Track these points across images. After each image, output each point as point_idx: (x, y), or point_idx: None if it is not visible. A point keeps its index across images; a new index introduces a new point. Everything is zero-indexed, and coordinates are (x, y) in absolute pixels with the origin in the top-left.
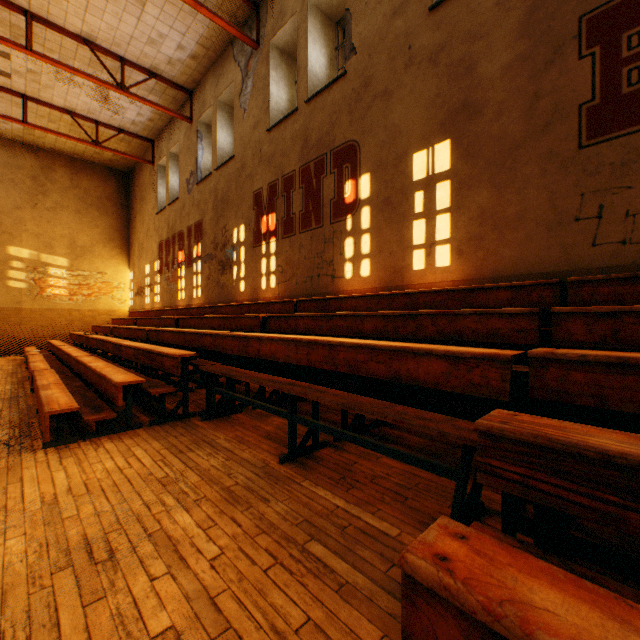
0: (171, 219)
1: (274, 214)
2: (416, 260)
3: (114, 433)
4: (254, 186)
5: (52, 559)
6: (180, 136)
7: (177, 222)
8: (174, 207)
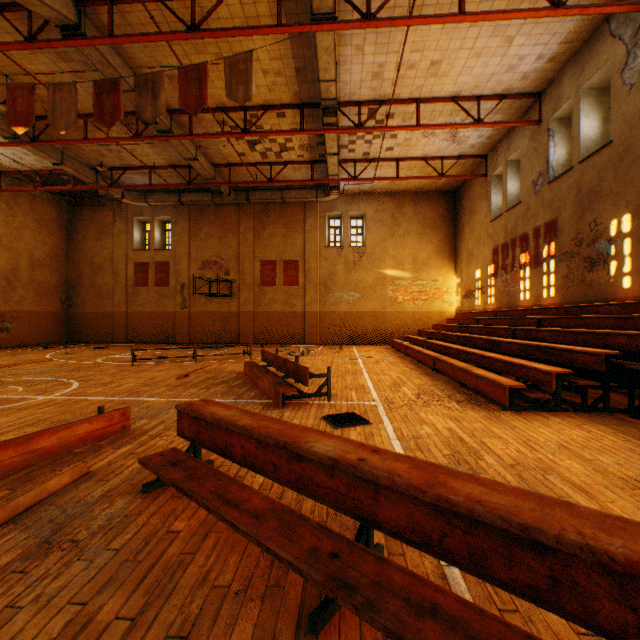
0: (509, 224)
1: None
2: None
3: (545, 411)
4: None
5: (616, 480)
6: (522, 142)
7: (517, 226)
8: (513, 212)
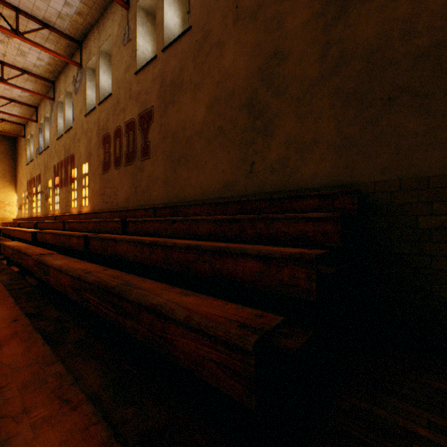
0: (31, 170)
1: (59, 177)
2: (84, 202)
3: None
4: (54, 163)
5: None
6: (34, 127)
7: (33, 172)
8: (32, 164)
